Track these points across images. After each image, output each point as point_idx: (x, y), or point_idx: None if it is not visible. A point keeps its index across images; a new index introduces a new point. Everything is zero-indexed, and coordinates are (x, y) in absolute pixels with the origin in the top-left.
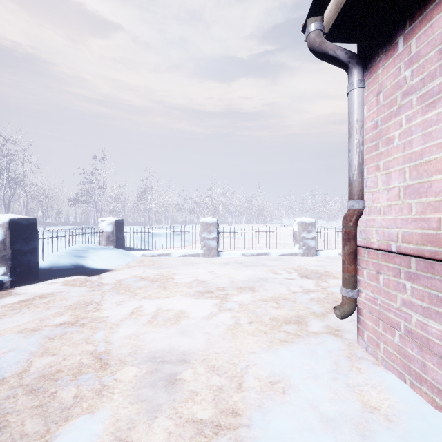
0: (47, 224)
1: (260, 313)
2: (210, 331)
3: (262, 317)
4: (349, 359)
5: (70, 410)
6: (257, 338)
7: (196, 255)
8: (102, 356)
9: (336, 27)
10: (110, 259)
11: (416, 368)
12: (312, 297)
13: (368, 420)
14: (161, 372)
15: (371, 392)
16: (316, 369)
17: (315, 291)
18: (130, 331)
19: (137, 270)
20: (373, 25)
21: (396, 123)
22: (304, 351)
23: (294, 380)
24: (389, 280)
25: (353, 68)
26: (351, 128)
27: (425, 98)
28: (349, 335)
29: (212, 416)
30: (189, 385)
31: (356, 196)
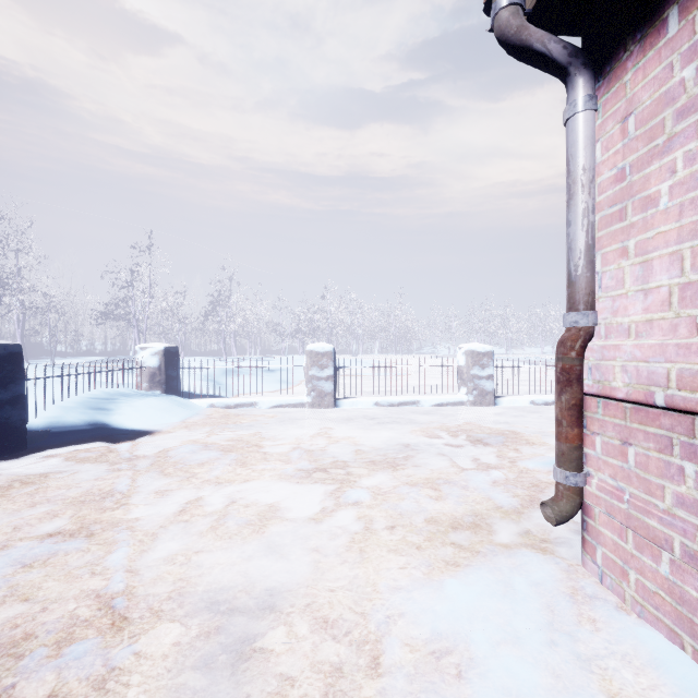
0: (59, 354)
1: (408, 509)
2: (321, 545)
3: (411, 517)
4: (573, 600)
5: None
6: (405, 558)
7: (299, 405)
8: (117, 602)
9: (547, 0)
10: (154, 413)
11: None
12: (495, 478)
13: None
14: (226, 634)
15: (624, 673)
16: (516, 624)
17: (499, 467)
18: (175, 547)
19: (199, 431)
20: None
21: (662, 169)
22: (491, 584)
23: (477, 650)
24: (648, 457)
25: (576, 74)
26: (573, 183)
27: None
28: (566, 551)
29: None
30: (278, 662)
31: (583, 304)
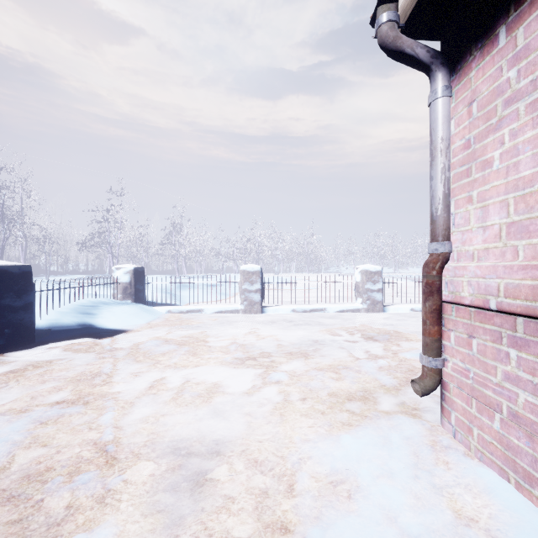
0: (52, 272)
1: (316, 386)
2: (252, 411)
3: (318, 392)
4: (433, 449)
5: (59, 527)
6: (313, 420)
7: (235, 311)
8: (109, 448)
9: (415, 17)
10: (127, 317)
11: (525, 464)
12: (381, 365)
13: (464, 537)
14: (186, 469)
15: (465, 496)
16: (391, 464)
17: (385, 357)
18: (147, 411)
19: (161, 330)
20: (464, 14)
21: (495, 141)
22: (374, 438)
23: (363, 480)
24: (485, 346)
25: (436, 70)
26: (435, 149)
27: (537, 105)
28: (431, 416)
29: (253, 534)
30: (223, 487)
31: (441, 237)
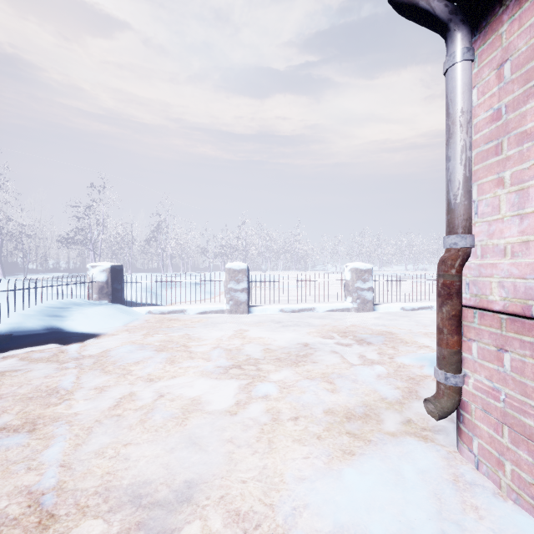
0: (31, 270)
1: (309, 401)
2: (235, 436)
3: (311, 408)
4: (456, 487)
5: None
6: (308, 448)
7: (220, 311)
8: (46, 499)
9: None
10: (101, 319)
11: None
12: (379, 372)
13: None
14: (146, 529)
15: None
16: (409, 514)
17: (381, 362)
18: (107, 440)
19: (138, 334)
20: None
21: None
22: (384, 473)
23: None
24: (524, 362)
25: (455, 29)
26: (453, 124)
27: None
28: (443, 438)
29: None
30: None
31: (461, 228)
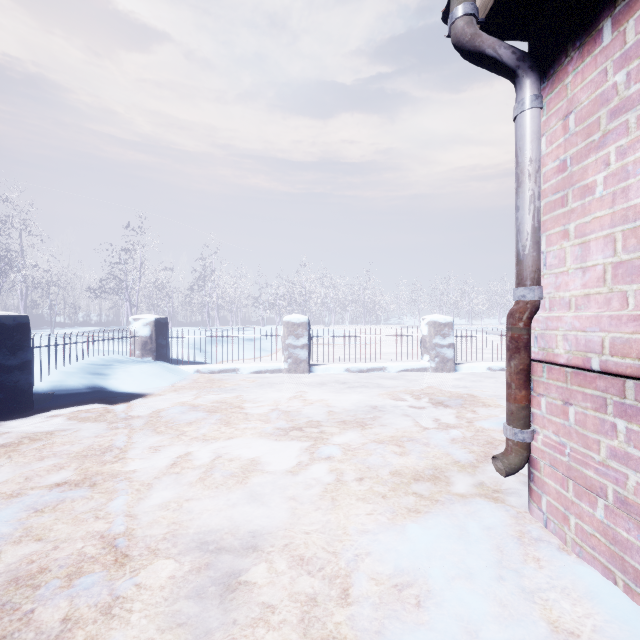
0: (58, 324)
1: (375, 463)
2: (297, 494)
3: (378, 470)
4: (520, 542)
5: None
6: (372, 506)
7: (277, 371)
8: (119, 542)
9: (498, 11)
10: (147, 378)
11: (636, 563)
12: (453, 436)
13: None
14: (215, 569)
15: (563, 603)
16: (469, 562)
17: (458, 426)
18: (168, 495)
19: (187, 394)
20: (558, 6)
21: (598, 162)
22: (448, 528)
23: (434, 583)
24: (585, 415)
25: (524, 76)
26: (521, 173)
27: None
28: (516, 500)
29: None
30: (261, 593)
31: (529, 280)
